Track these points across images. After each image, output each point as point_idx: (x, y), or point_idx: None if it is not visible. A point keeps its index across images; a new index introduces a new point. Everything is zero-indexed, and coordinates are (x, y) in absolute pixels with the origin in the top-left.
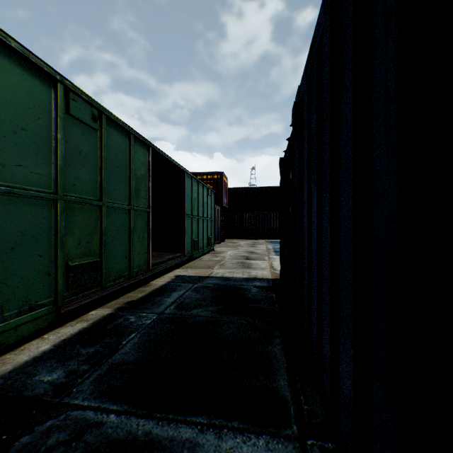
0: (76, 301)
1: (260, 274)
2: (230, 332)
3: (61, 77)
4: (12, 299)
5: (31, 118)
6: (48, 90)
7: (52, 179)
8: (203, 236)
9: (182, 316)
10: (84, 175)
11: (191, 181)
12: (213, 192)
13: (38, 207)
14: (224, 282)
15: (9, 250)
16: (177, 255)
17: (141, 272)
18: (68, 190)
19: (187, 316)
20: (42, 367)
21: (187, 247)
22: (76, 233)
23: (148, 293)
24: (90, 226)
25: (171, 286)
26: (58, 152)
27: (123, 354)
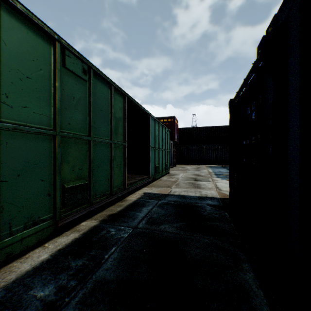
0: (70, 216)
1: (209, 193)
2: (197, 251)
3: (58, 37)
4: (18, 216)
5: (34, 69)
6: (48, 47)
7: (51, 118)
8: (162, 162)
9: (152, 231)
10: (77, 116)
11: (154, 122)
12: (169, 130)
13: (40, 141)
14: (182, 200)
15: (16, 176)
16: (144, 177)
17: (119, 191)
18: (64, 128)
19: (156, 232)
20: (38, 279)
21: (151, 171)
22: (70, 162)
23: (125, 207)
24: (81, 156)
25: (141, 202)
26: (56, 97)
27: (105, 270)
